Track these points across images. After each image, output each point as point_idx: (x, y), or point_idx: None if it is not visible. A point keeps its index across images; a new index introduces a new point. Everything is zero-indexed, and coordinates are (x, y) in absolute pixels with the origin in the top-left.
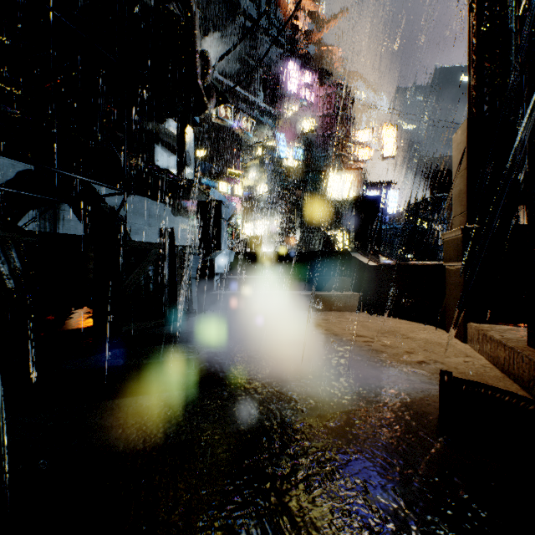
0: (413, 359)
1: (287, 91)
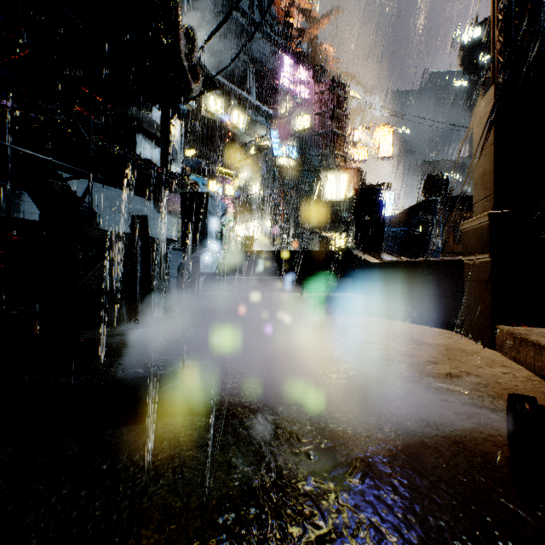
0: (440, 370)
1: (281, 86)
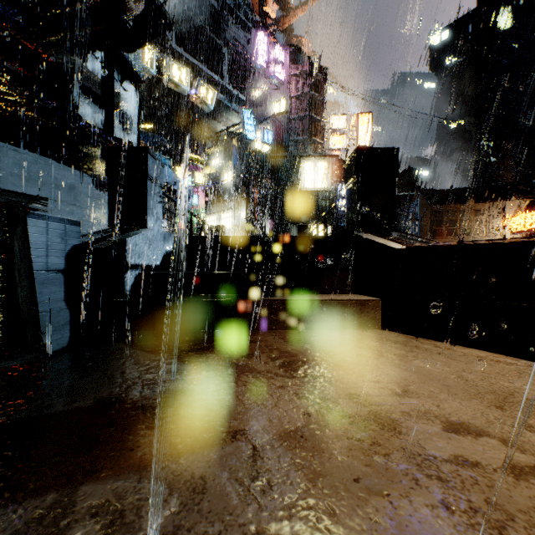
0: None
1: (255, 64)
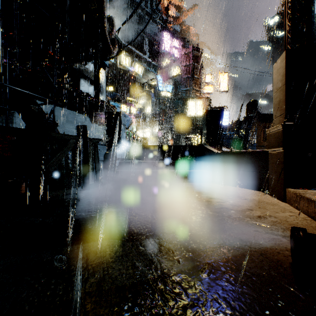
0: (254, 214)
1: (163, 50)
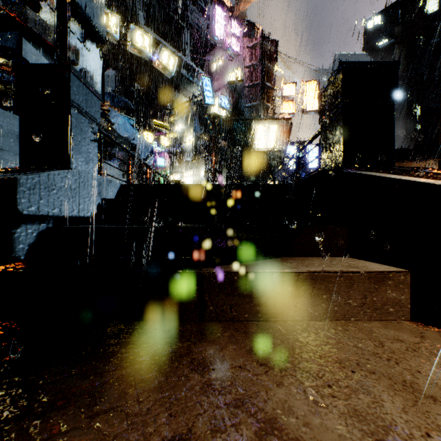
0: None
1: (213, 36)
